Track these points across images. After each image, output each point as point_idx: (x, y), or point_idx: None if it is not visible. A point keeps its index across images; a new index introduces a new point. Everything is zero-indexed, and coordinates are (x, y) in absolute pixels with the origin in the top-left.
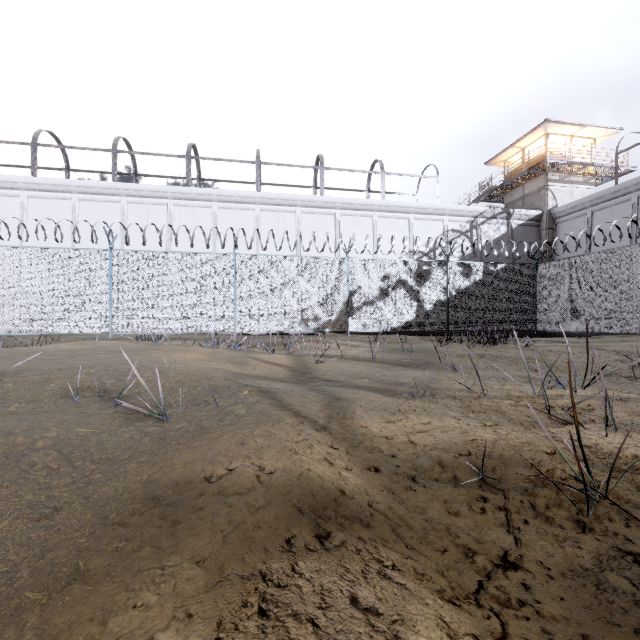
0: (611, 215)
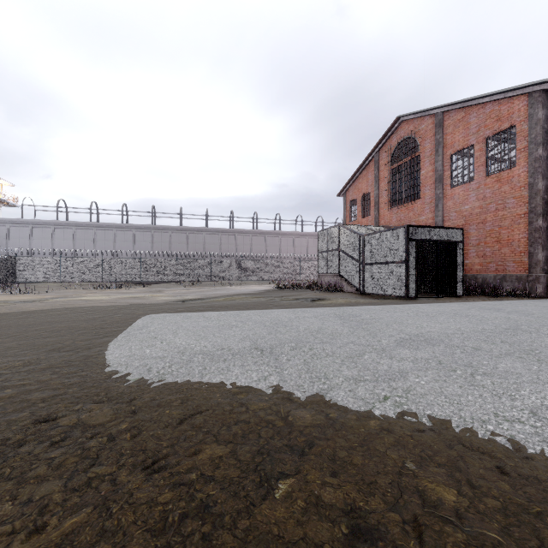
0: (20, 231)
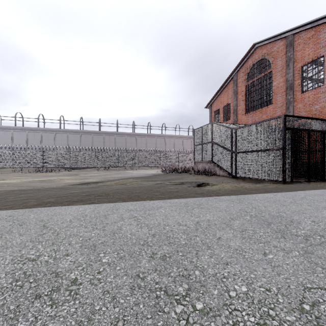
0: None
